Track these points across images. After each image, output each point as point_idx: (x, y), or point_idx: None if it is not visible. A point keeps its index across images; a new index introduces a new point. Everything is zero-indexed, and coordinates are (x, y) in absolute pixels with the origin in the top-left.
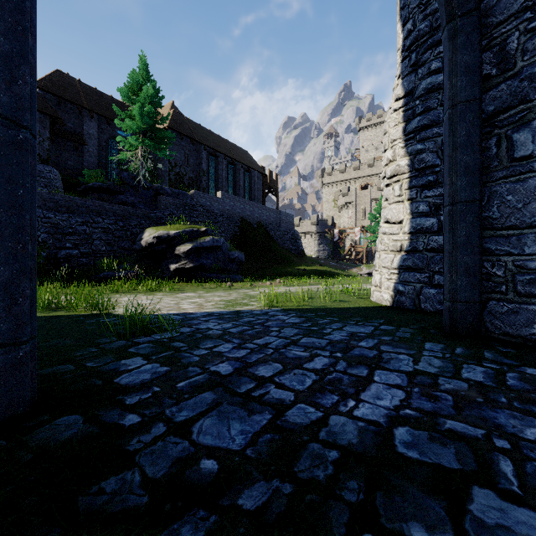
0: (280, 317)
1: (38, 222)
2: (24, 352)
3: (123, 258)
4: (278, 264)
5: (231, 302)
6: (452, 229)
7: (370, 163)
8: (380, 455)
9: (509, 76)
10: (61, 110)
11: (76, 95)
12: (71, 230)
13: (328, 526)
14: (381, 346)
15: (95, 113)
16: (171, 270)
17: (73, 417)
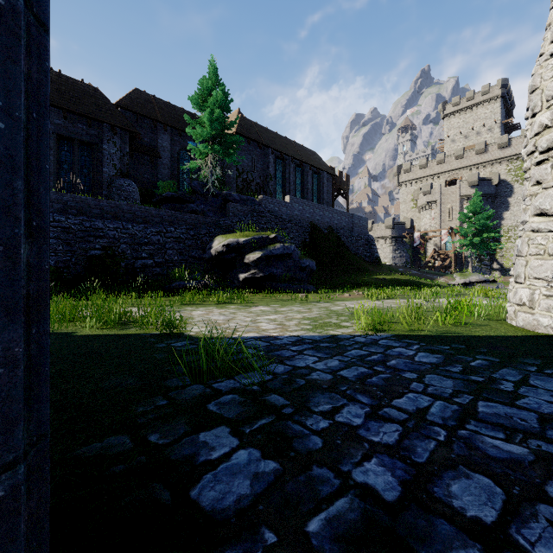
0: (401, 351)
1: (118, 233)
2: (9, 486)
3: (194, 267)
4: (351, 272)
5: (317, 322)
6: None
7: (458, 154)
8: None
9: None
10: (139, 126)
11: (152, 111)
12: (146, 240)
13: None
14: None
15: (168, 126)
16: (240, 279)
17: None
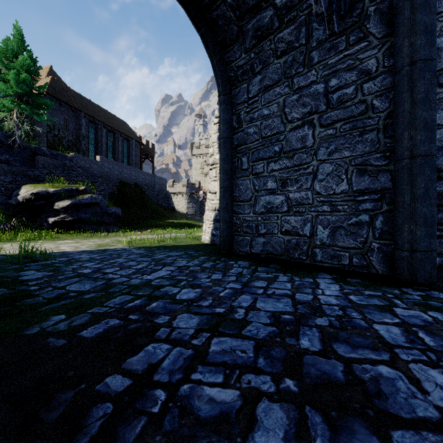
0: (132, 251)
1: None
2: None
3: None
4: (152, 218)
5: (102, 245)
6: (221, 200)
7: None
8: (143, 285)
9: (241, 130)
10: None
11: None
12: None
13: (113, 295)
14: (178, 259)
15: None
16: (50, 222)
17: (1, 289)
